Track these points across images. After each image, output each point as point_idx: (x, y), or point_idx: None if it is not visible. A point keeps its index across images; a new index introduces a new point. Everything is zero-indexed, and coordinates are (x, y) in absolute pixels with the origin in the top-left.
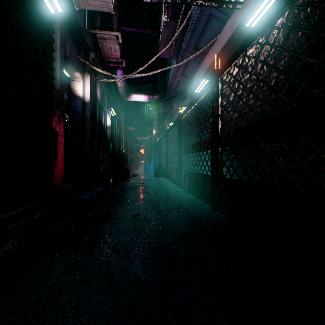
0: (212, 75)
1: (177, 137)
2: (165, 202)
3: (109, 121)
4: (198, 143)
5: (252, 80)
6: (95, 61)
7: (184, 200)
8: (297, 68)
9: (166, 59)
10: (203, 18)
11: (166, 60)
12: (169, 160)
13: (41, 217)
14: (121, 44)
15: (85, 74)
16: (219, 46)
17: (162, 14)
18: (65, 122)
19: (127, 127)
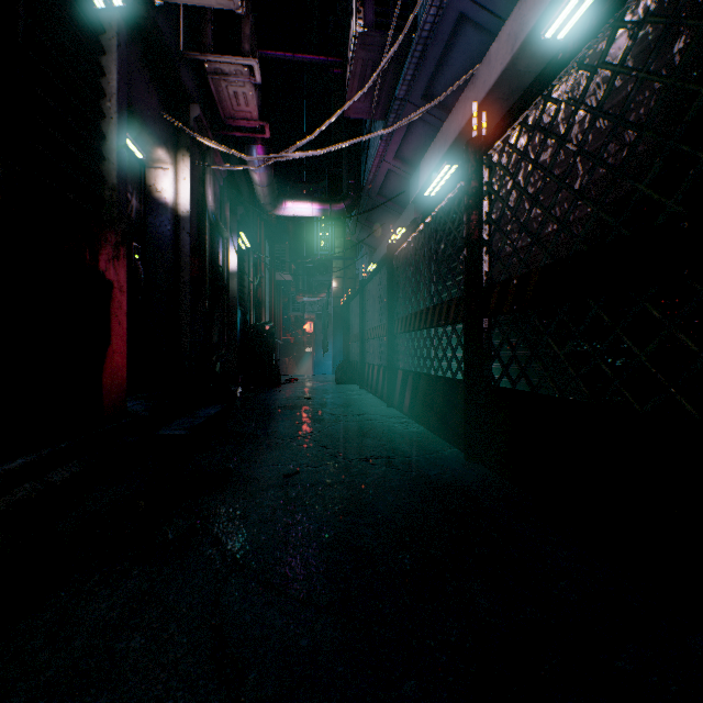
0: (466, 151)
1: (386, 296)
2: (360, 443)
3: (235, 261)
4: (433, 309)
5: (558, 163)
6: (201, 125)
7: (401, 438)
8: (686, 117)
9: (361, 123)
10: (445, 24)
11: (362, 125)
12: (367, 347)
13: (69, 480)
14: (260, 88)
15: (179, 153)
16: (482, 88)
17: (352, 18)
18: (133, 260)
19: (275, 275)
